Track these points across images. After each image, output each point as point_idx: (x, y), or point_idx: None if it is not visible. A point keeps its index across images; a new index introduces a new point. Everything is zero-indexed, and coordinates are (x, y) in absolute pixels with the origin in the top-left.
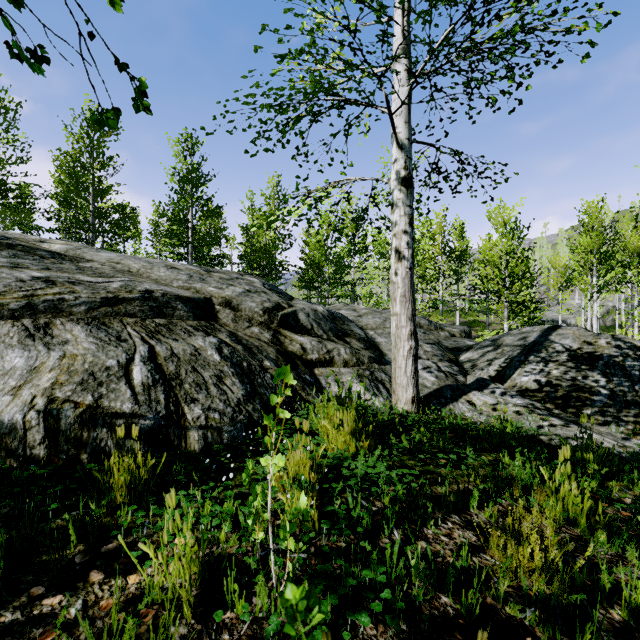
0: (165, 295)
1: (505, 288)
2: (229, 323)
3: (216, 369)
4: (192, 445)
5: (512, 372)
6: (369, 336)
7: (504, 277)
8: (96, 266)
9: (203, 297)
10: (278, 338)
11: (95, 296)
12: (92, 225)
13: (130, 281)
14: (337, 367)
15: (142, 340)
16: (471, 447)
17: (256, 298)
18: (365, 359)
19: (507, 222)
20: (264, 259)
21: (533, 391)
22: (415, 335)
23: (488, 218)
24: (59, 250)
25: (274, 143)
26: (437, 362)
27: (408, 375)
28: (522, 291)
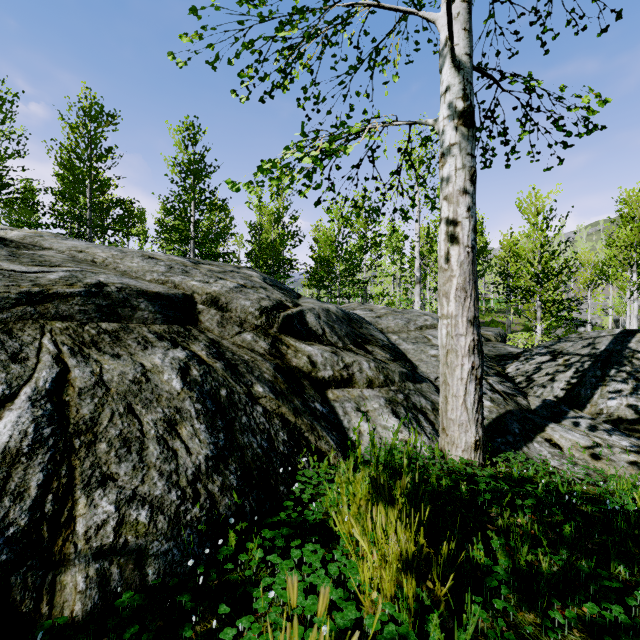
0: (122, 290)
1: (538, 285)
2: (213, 328)
3: (169, 406)
4: (67, 606)
5: (589, 392)
6: (392, 341)
7: (539, 273)
8: (44, 253)
9: (181, 293)
10: (278, 348)
11: (9, 290)
12: (88, 220)
13: (80, 271)
14: (358, 388)
15: (54, 358)
16: (623, 565)
17: (251, 295)
18: (395, 376)
19: (541, 211)
20: (271, 256)
21: (631, 422)
22: (478, 347)
23: (519, 207)
24: (15, 237)
25: (272, 83)
26: (486, 378)
27: (468, 407)
28: (558, 288)
